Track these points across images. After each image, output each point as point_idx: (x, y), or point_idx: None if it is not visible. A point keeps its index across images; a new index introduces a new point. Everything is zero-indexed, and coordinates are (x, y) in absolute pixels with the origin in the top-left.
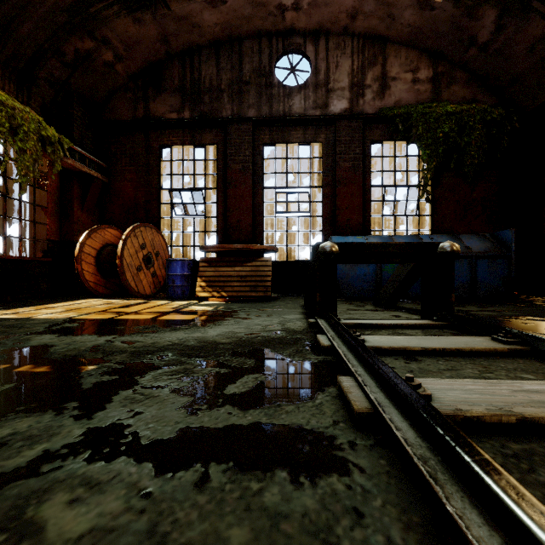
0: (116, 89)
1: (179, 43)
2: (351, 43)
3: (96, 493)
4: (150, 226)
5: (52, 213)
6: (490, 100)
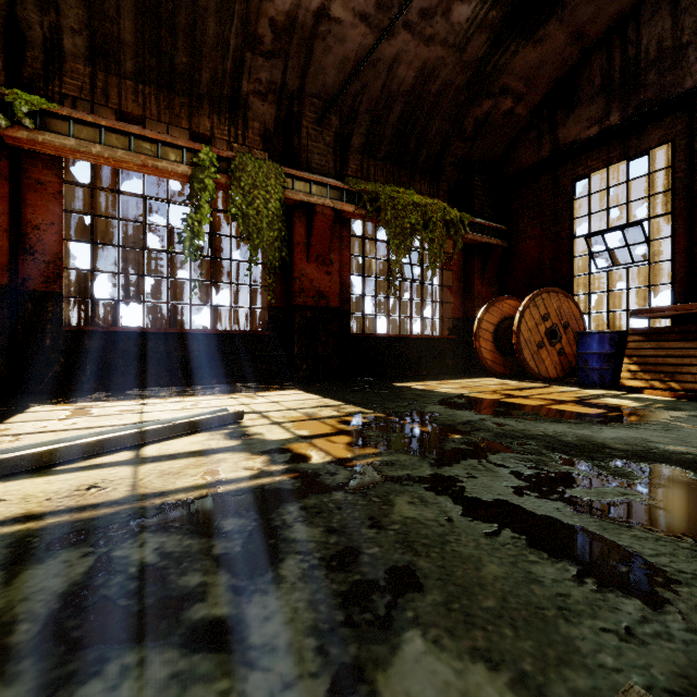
0: (516, 136)
1: (599, 26)
2: None
3: (423, 505)
4: (555, 291)
5: (456, 291)
6: None
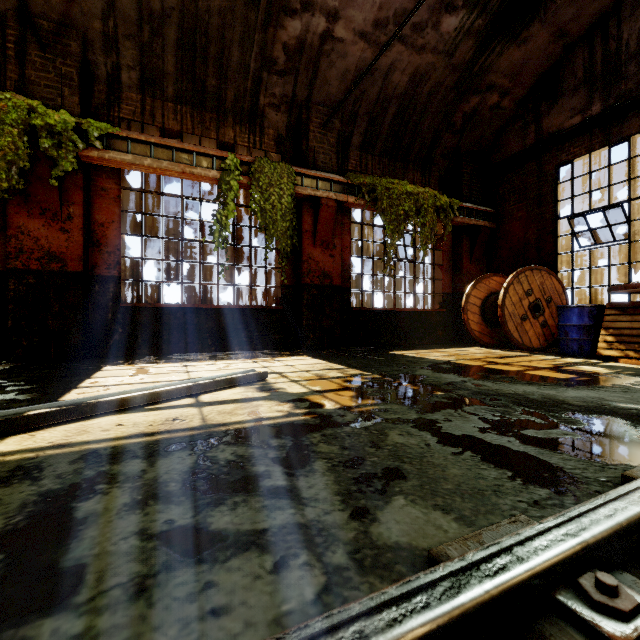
0: (503, 126)
1: (581, 24)
2: None
3: (409, 436)
4: (538, 269)
5: (446, 269)
6: None
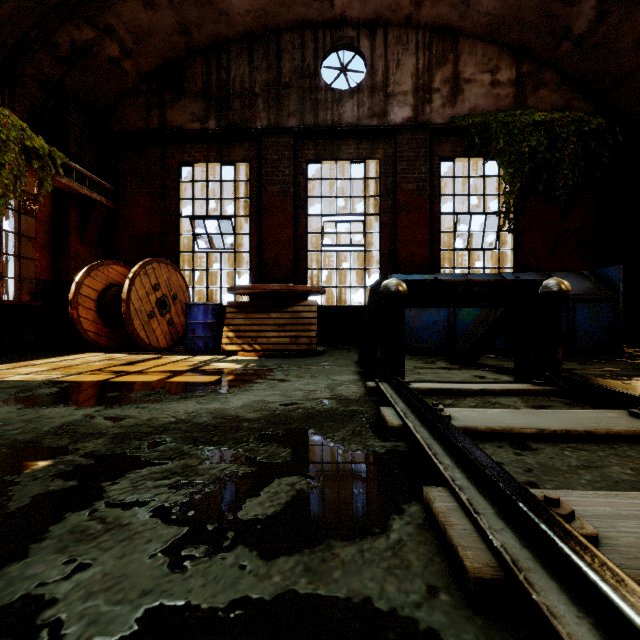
0: (124, 93)
1: (202, 36)
2: (415, 36)
3: None
4: (165, 262)
5: (42, 245)
6: (587, 108)
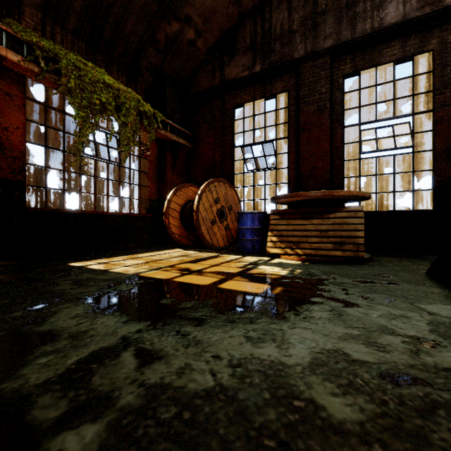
0: (198, 66)
1: None
2: None
3: None
4: (223, 181)
5: (152, 177)
6: None
